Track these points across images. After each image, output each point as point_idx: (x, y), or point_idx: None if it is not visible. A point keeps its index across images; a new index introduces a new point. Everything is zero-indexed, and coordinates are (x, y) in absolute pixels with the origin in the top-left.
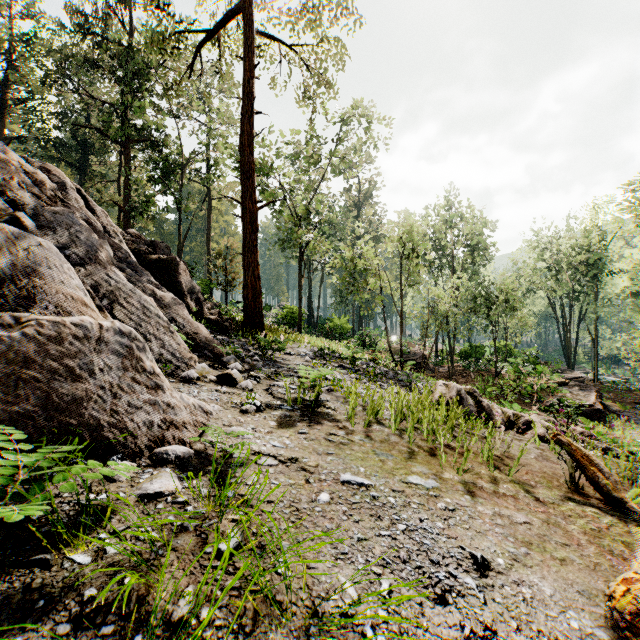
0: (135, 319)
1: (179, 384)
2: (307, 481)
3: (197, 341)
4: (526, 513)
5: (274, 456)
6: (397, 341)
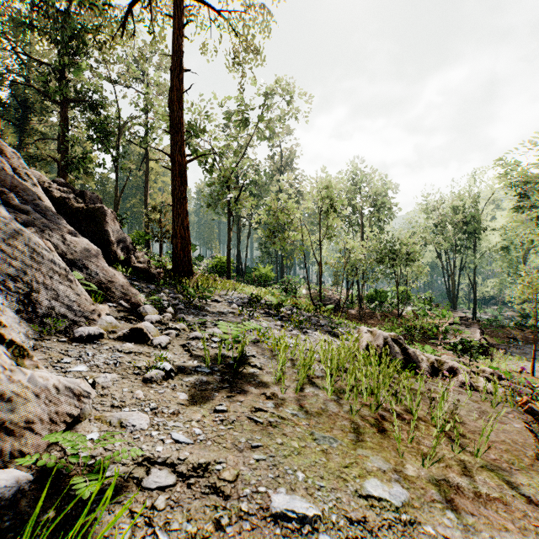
0: (19, 265)
1: (70, 344)
2: (217, 523)
3: (112, 290)
4: (535, 538)
5: (172, 465)
6: (314, 287)
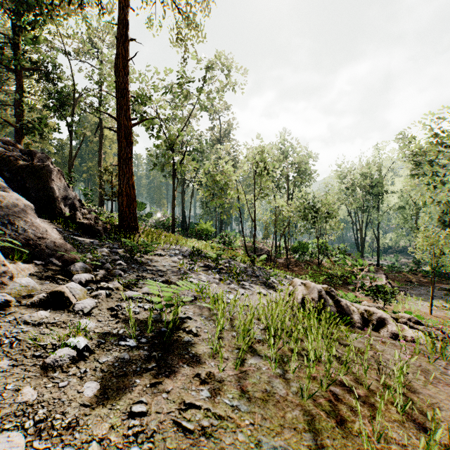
0: None
1: None
2: None
3: (42, 247)
4: None
5: None
6: (248, 240)
